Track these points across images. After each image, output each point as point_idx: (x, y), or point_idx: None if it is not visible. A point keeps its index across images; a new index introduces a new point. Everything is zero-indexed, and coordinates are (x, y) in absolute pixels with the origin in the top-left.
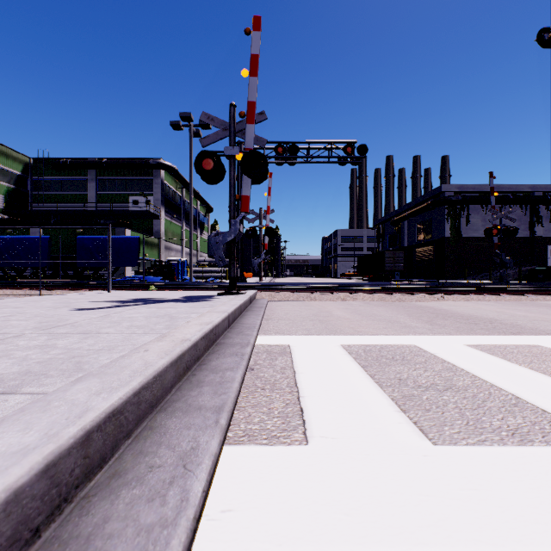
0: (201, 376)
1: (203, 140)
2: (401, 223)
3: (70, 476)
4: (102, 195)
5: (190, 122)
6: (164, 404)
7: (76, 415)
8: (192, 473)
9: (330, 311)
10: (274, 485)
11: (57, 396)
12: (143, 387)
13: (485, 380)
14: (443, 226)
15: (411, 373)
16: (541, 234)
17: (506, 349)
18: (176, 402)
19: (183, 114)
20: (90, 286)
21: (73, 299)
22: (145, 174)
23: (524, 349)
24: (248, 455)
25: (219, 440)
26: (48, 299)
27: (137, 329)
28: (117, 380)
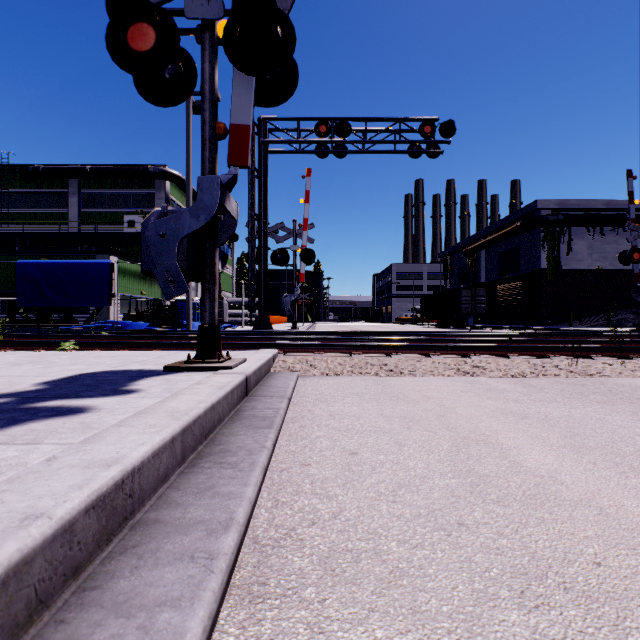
0: None
1: None
2: (477, 253)
3: None
4: (88, 214)
5: None
6: None
7: None
8: None
9: (488, 435)
10: None
11: None
12: None
13: None
14: (538, 255)
15: None
16: None
17: None
18: None
19: None
20: None
21: None
22: (144, 186)
23: None
24: None
25: None
26: None
27: None
28: None
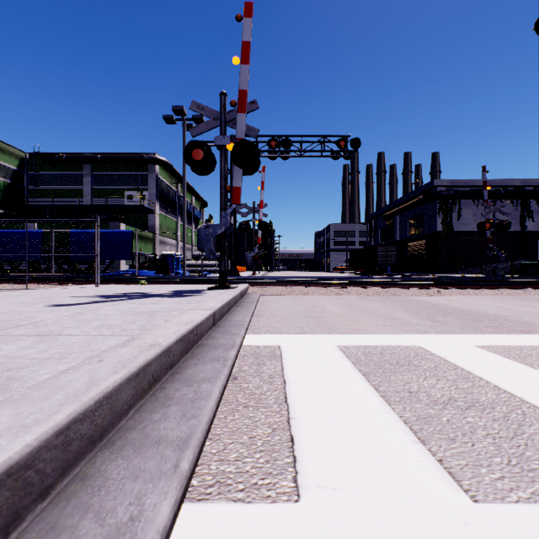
0: (170, 390)
1: (193, 130)
2: (393, 218)
3: None
4: (98, 190)
5: (183, 116)
6: (113, 434)
7: None
8: None
9: (324, 306)
10: None
11: None
12: (75, 420)
13: (512, 393)
14: (435, 221)
15: (422, 383)
16: (532, 228)
17: (523, 352)
18: (130, 431)
19: (176, 107)
20: (79, 280)
21: (56, 293)
22: (139, 169)
23: None
24: (214, 521)
25: (175, 499)
26: (30, 293)
27: (106, 329)
28: (38, 410)
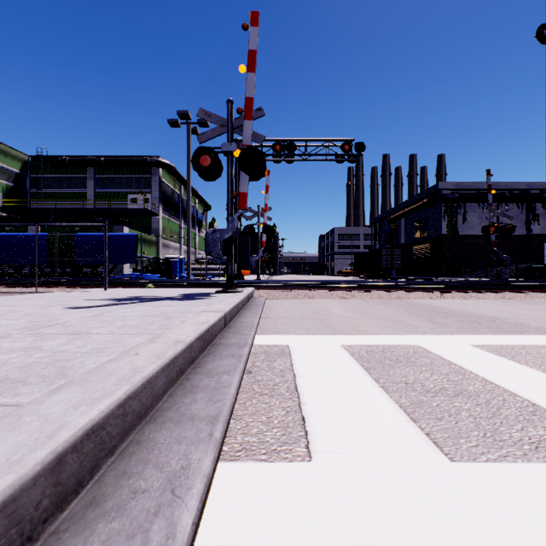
0: (195, 381)
1: (200, 137)
2: (398, 221)
3: (35, 510)
4: (101, 193)
5: (188, 120)
6: (153, 413)
7: (47, 434)
8: (181, 500)
9: (328, 309)
10: (274, 513)
11: (30, 409)
12: (129, 397)
13: (497, 384)
14: (440, 224)
15: (418, 376)
16: (538, 232)
17: (514, 350)
18: (168, 411)
19: (181, 111)
20: (87, 283)
21: (68, 297)
22: (143, 172)
23: (532, 349)
24: (245, 473)
25: (213, 457)
26: (43, 297)
27: (129, 329)
28: (100, 389)
